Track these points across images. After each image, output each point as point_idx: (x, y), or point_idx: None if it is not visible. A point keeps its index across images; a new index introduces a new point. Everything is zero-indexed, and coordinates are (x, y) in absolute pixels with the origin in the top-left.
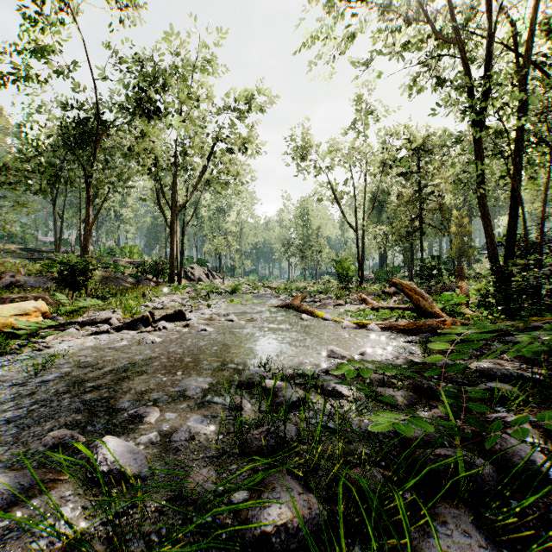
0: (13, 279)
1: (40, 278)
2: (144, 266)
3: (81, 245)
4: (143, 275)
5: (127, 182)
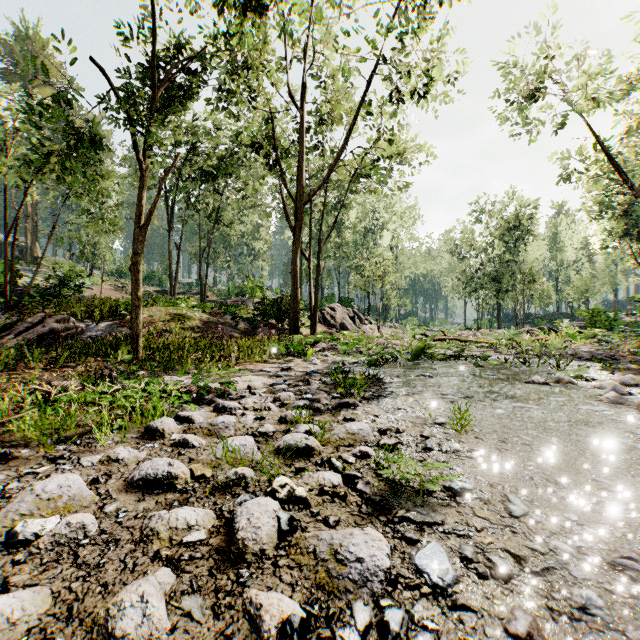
0: (57, 325)
1: (110, 323)
2: (263, 306)
3: (201, 282)
4: (262, 319)
5: (253, 201)
